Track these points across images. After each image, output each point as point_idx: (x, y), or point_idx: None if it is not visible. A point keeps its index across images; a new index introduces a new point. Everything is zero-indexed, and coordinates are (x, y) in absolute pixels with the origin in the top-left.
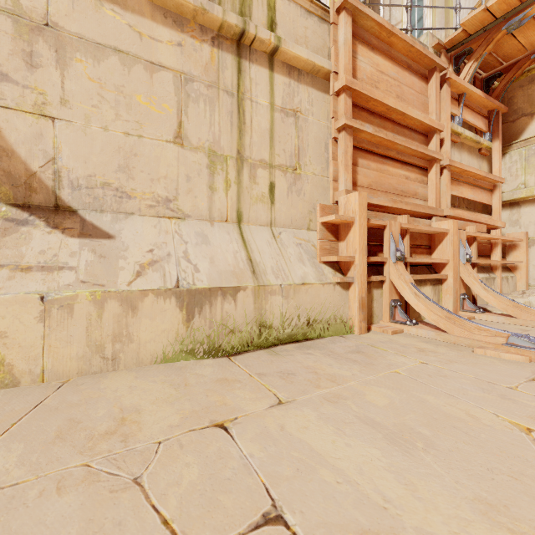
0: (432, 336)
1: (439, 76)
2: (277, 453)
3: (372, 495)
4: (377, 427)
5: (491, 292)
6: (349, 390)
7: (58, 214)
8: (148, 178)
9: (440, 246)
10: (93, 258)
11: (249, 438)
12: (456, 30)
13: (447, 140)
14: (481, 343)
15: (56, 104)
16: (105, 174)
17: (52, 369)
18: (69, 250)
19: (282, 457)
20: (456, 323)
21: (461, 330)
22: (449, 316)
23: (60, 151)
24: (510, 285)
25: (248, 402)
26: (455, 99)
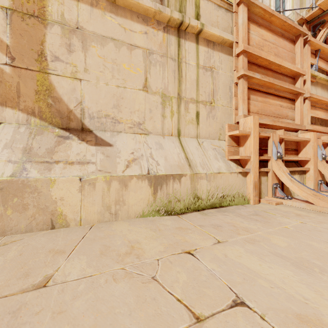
0: (303, 206)
1: (302, 39)
2: (228, 269)
3: (295, 295)
4: (285, 258)
5: None
6: (259, 237)
7: (83, 133)
8: (129, 111)
9: (304, 149)
10: (103, 157)
11: (208, 260)
12: (312, 8)
13: (308, 80)
14: None
15: (82, 71)
16: (107, 109)
17: (85, 218)
18: (91, 153)
19: (232, 271)
20: (321, 198)
21: (324, 203)
22: (315, 194)
23: (84, 98)
24: None
25: (199, 241)
26: (313, 53)
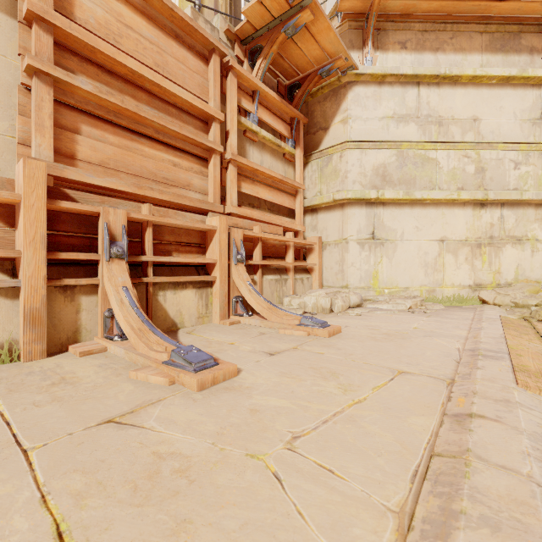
0: (123, 355)
1: (219, 60)
2: None
3: None
4: None
5: (254, 294)
6: None
7: None
8: None
9: (211, 244)
10: None
11: None
12: None
13: (233, 132)
14: (149, 363)
15: None
16: None
17: None
18: None
19: None
20: (144, 336)
21: (143, 346)
22: (141, 328)
23: None
24: (306, 286)
25: None
26: (248, 94)
